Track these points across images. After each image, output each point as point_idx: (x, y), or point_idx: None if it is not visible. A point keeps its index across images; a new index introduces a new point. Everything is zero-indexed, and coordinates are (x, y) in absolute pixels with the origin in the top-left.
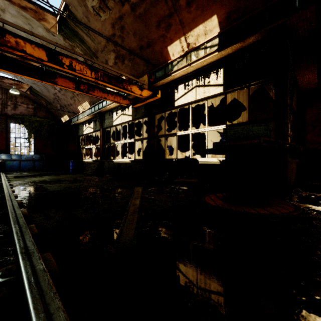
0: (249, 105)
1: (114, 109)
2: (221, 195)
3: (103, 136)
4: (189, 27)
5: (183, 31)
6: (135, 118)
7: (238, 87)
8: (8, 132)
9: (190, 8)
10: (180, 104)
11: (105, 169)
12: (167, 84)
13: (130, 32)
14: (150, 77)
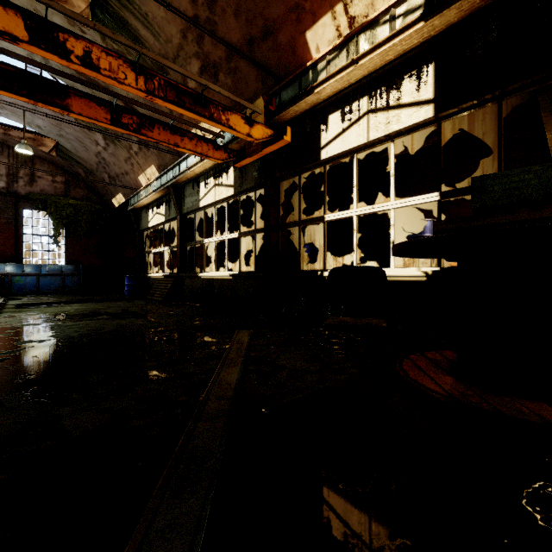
0: (501, 142)
1: (201, 177)
2: (439, 356)
3: (181, 229)
4: None
5: None
6: (241, 190)
7: (474, 100)
8: (19, 225)
9: None
10: (333, 154)
11: (185, 292)
12: (305, 114)
13: (227, 10)
14: (270, 102)
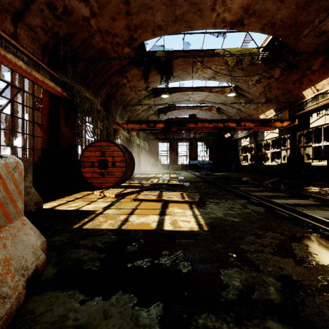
0: None
1: None
2: None
3: (256, 147)
4: (316, 82)
5: (312, 84)
6: (281, 135)
7: None
8: (196, 148)
9: (314, 74)
10: (314, 126)
11: (258, 170)
12: (304, 113)
13: (275, 88)
14: (290, 110)
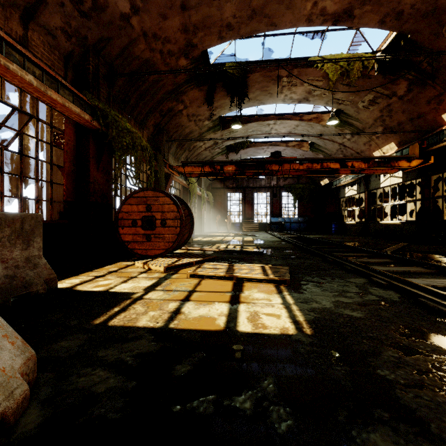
0: None
1: None
2: None
3: (368, 198)
4: None
5: None
6: (406, 180)
7: None
8: (280, 200)
9: None
10: None
11: (370, 231)
12: (444, 146)
13: (398, 111)
14: (422, 143)
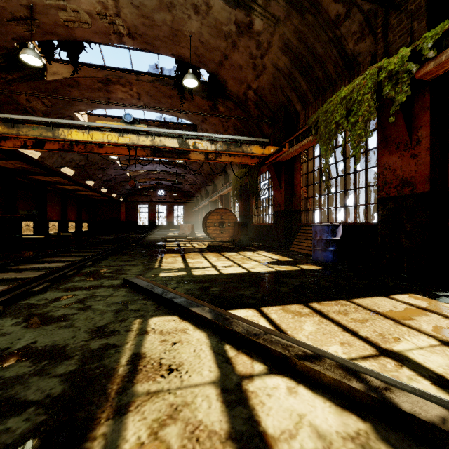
0: None
1: None
2: None
3: None
4: None
5: None
6: None
7: None
8: None
9: None
10: None
11: None
12: None
13: None
14: None
